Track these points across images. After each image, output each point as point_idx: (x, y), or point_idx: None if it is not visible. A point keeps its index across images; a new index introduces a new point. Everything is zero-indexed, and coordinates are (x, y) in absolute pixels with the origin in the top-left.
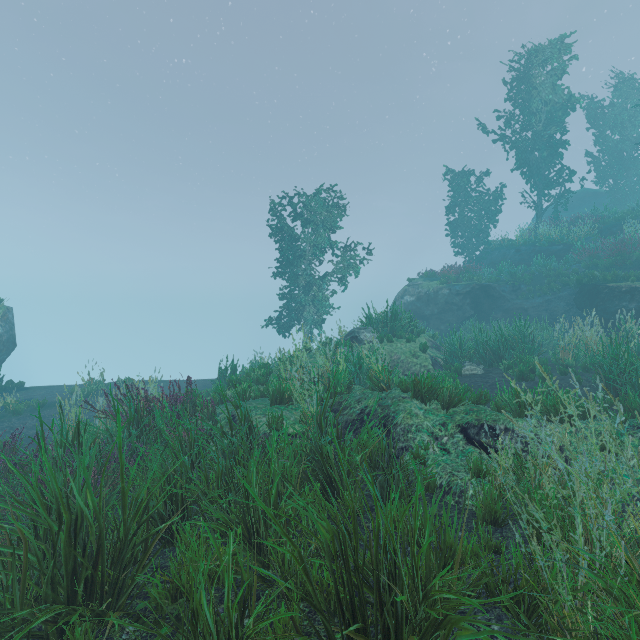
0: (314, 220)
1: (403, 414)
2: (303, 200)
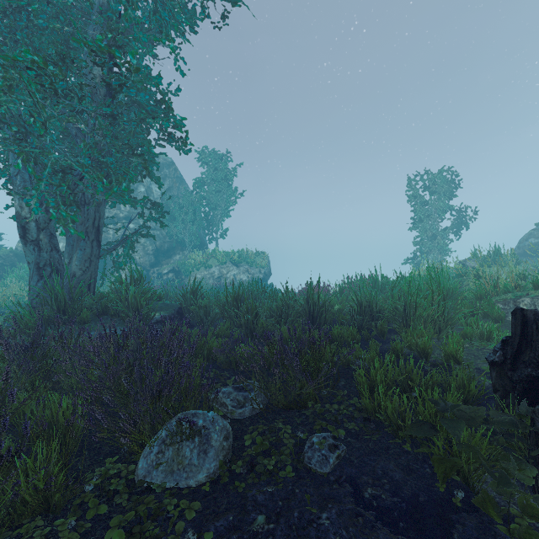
0: (438, 190)
1: (466, 281)
2: (430, 178)
